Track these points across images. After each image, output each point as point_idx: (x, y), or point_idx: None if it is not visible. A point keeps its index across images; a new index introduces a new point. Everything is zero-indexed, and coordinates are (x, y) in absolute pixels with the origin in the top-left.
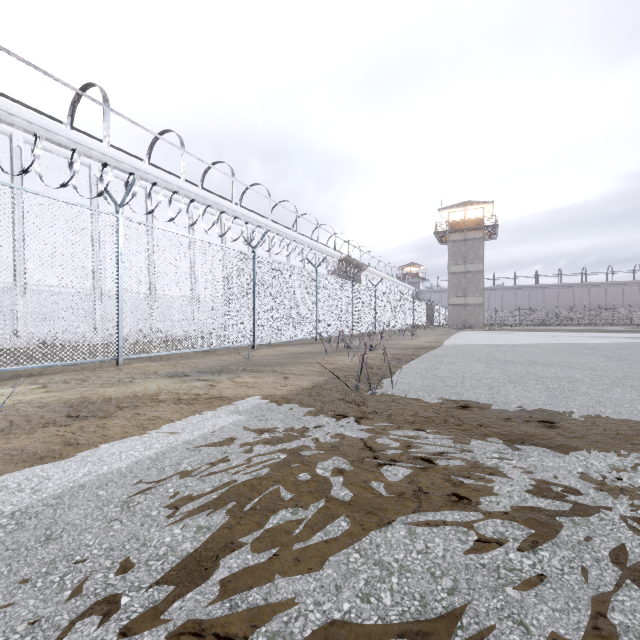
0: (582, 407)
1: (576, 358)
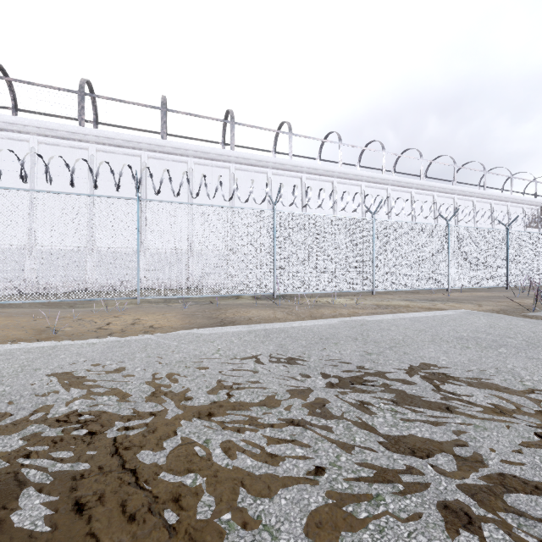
0: None
1: None
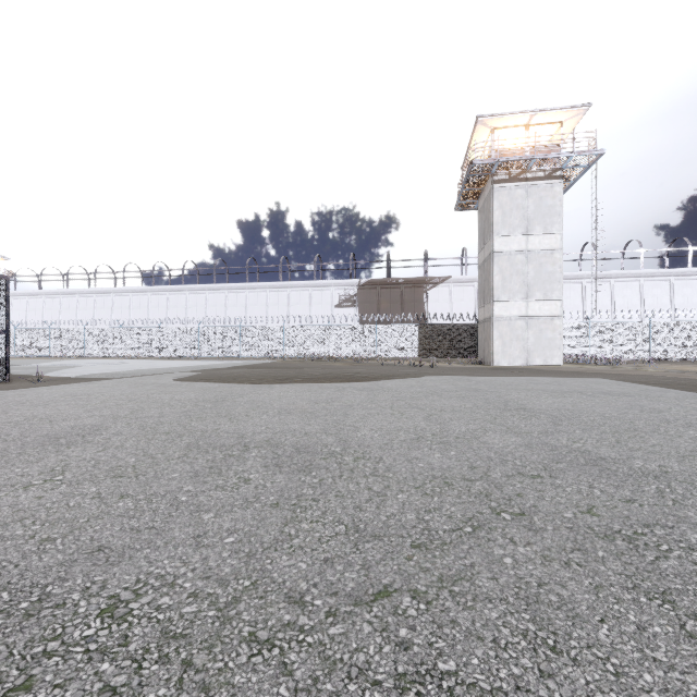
0: None
1: None
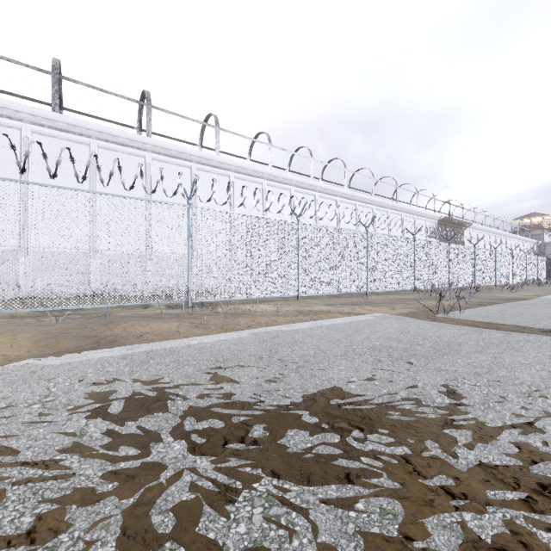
0: None
1: None
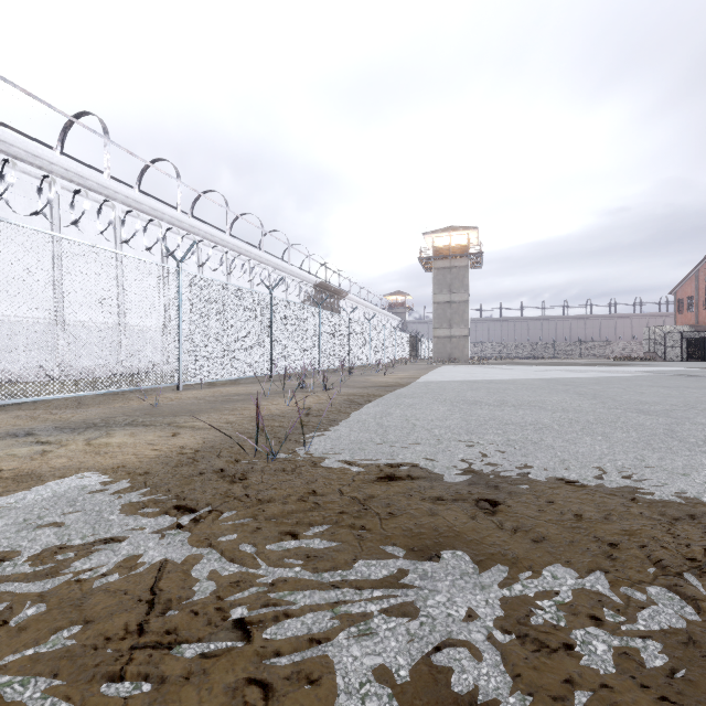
0: (541, 471)
1: (550, 396)
